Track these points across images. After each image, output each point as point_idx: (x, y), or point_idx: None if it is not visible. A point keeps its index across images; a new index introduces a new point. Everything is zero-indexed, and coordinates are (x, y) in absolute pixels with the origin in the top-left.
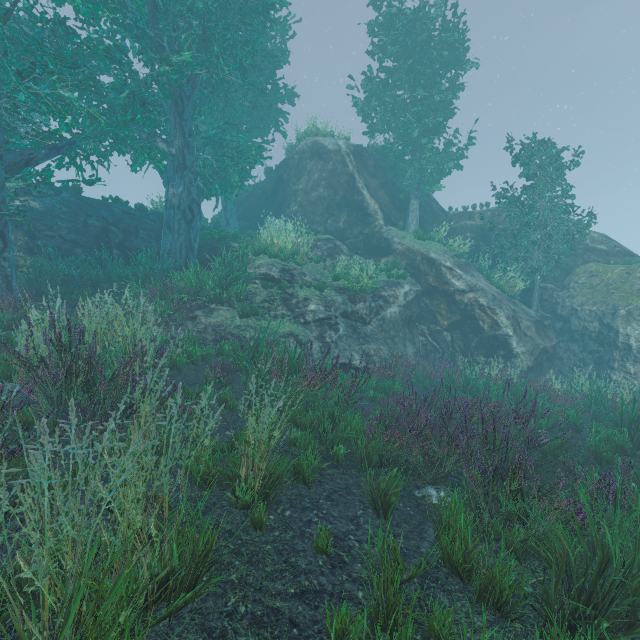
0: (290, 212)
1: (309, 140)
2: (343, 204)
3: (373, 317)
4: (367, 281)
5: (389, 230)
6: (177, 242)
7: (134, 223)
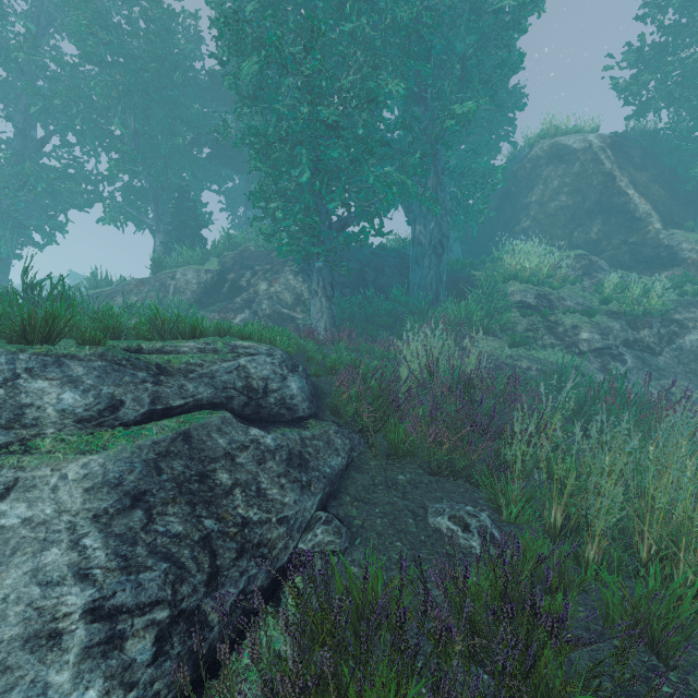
0: (520, 229)
1: (545, 143)
2: (596, 210)
3: (664, 346)
4: (654, 302)
5: (671, 234)
6: (428, 276)
7: (380, 262)
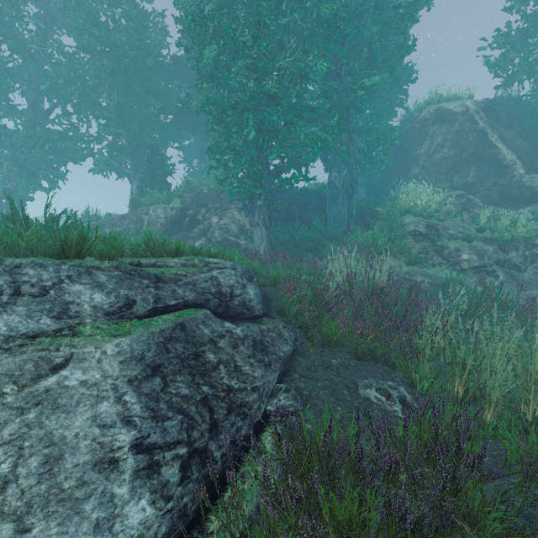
0: (411, 175)
1: (431, 108)
2: (472, 160)
3: (528, 265)
4: (520, 231)
5: (532, 178)
6: (341, 211)
7: (304, 201)
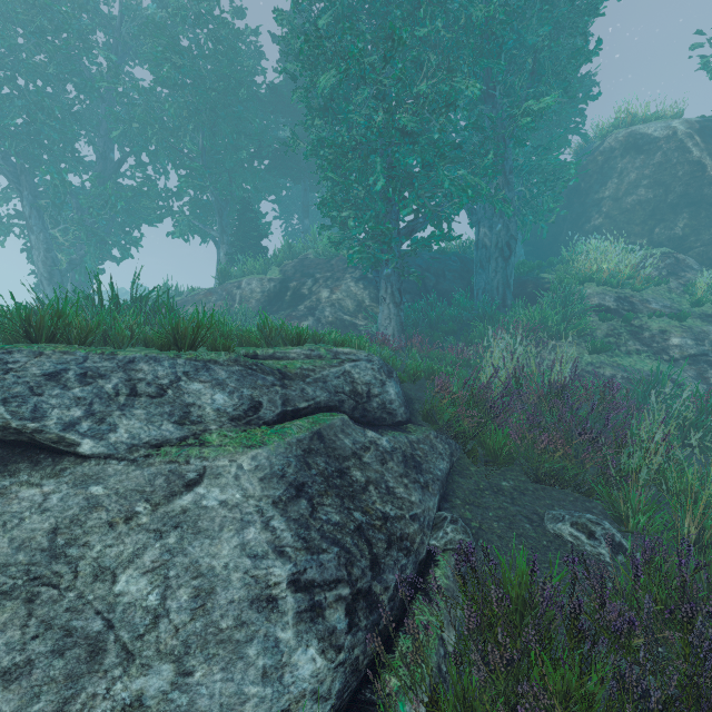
0: (590, 227)
1: (620, 133)
2: (681, 204)
3: None
4: None
5: None
6: (494, 280)
7: (441, 267)
